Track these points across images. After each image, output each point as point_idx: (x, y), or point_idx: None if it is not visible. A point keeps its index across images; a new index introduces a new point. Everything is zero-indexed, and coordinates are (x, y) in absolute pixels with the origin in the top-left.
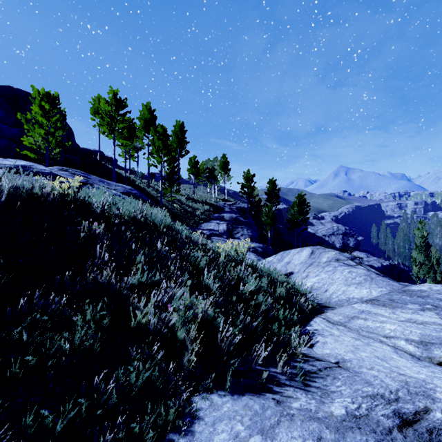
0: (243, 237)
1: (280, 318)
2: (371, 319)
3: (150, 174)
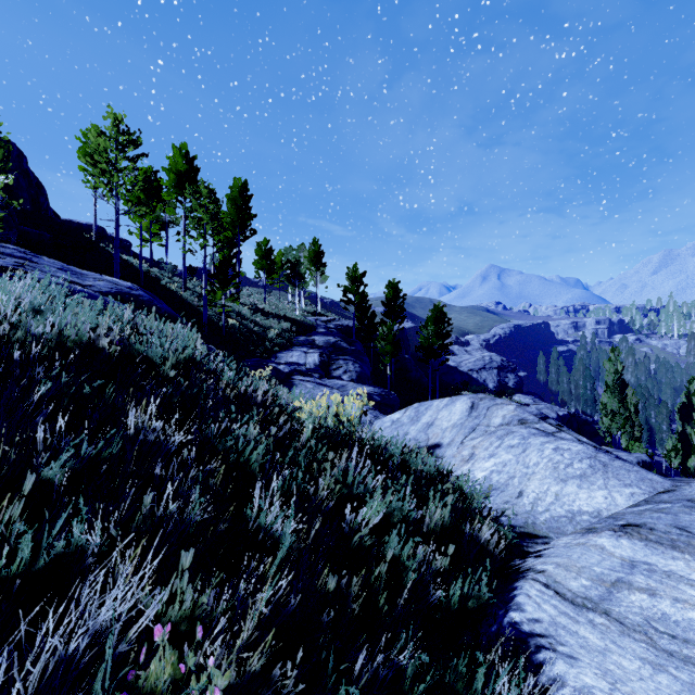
0: (347, 376)
1: (451, 606)
2: (668, 594)
3: (189, 268)
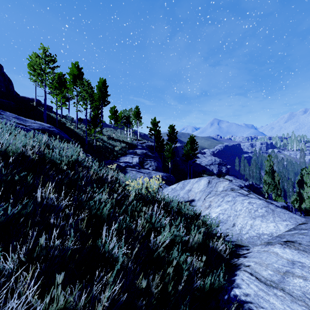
0: (151, 168)
1: (205, 288)
2: None
3: (79, 118)
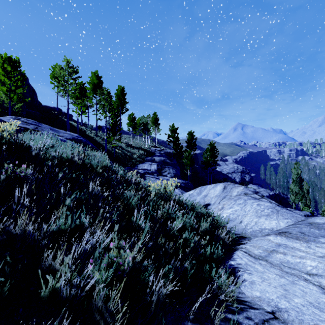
0: (169, 175)
1: (207, 255)
2: (290, 254)
3: (98, 126)
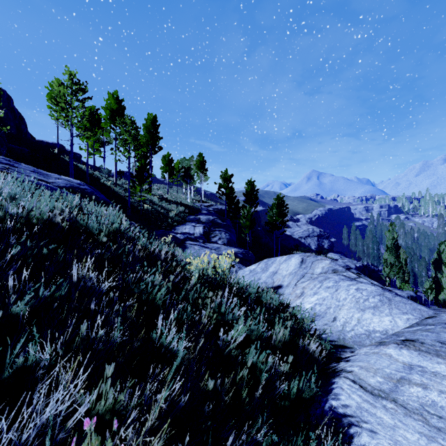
0: (221, 241)
1: (291, 397)
2: (435, 387)
3: (119, 171)
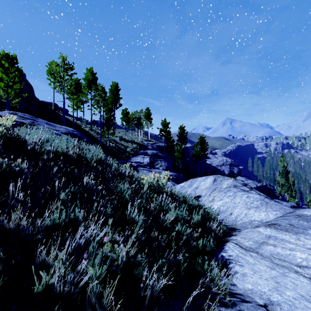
0: (161, 168)
1: (199, 247)
2: (280, 246)
3: (93, 121)
